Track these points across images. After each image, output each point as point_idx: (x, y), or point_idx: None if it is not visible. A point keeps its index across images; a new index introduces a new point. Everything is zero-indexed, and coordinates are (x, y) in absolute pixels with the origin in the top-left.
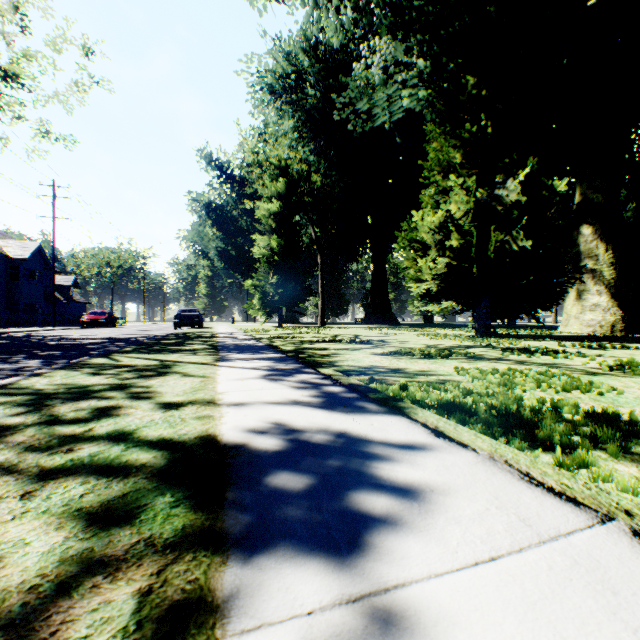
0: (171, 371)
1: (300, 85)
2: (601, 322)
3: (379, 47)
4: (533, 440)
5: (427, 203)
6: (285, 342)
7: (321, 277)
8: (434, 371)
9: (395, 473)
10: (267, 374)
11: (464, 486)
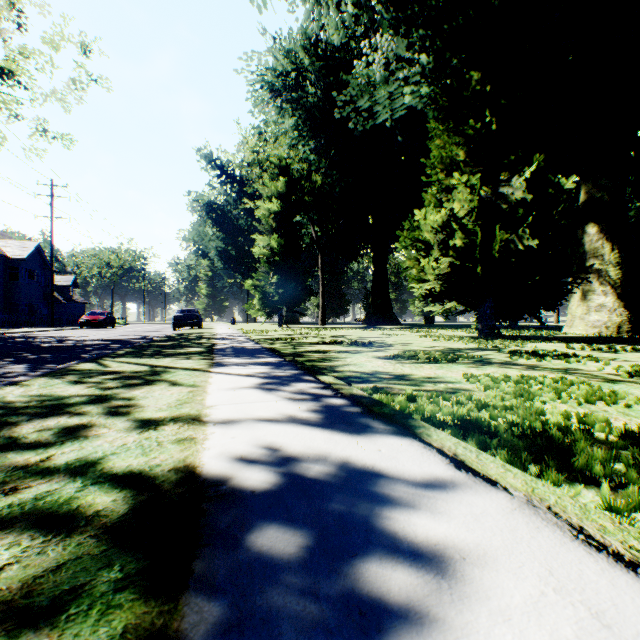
0: (159, 379)
1: (300, 83)
2: (607, 323)
3: (380, 44)
4: (569, 470)
5: (430, 202)
6: (284, 344)
7: (322, 277)
8: (441, 378)
9: (413, 528)
10: (262, 382)
11: (504, 551)
